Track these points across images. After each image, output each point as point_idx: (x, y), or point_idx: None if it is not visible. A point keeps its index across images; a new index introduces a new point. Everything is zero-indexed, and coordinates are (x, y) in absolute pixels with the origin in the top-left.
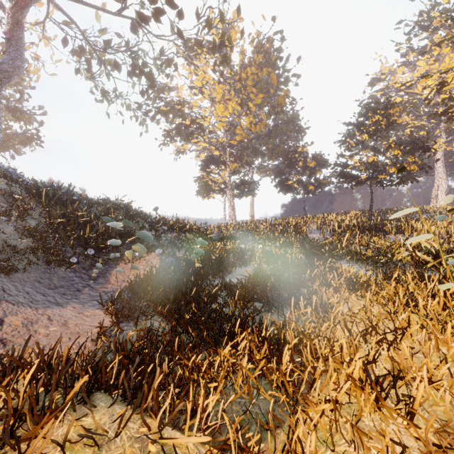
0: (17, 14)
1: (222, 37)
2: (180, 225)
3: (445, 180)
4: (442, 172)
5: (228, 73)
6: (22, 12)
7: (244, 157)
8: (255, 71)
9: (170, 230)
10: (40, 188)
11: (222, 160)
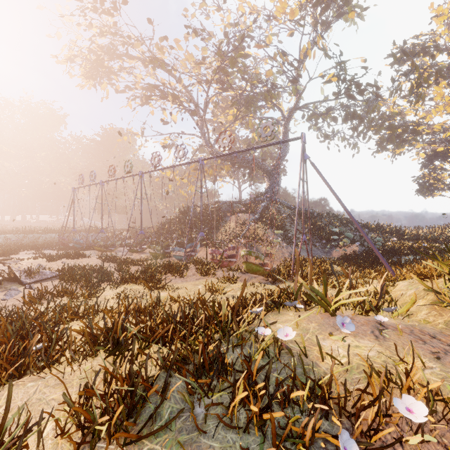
0: (286, 125)
1: (418, 80)
2: (380, 228)
3: None
4: None
5: None
6: (288, 123)
7: None
8: None
9: (372, 232)
10: (300, 211)
11: (449, 155)
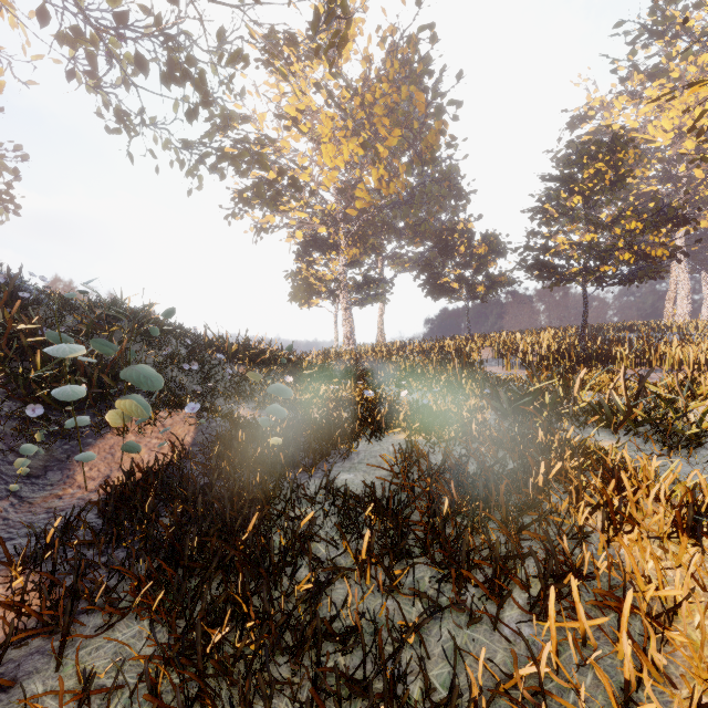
0: None
1: (331, 2)
2: (252, 352)
3: (688, 280)
4: (682, 266)
5: (341, 95)
6: None
7: (369, 239)
8: (388, 90)
9: (233, 362)
10: None
11: (332, 243)
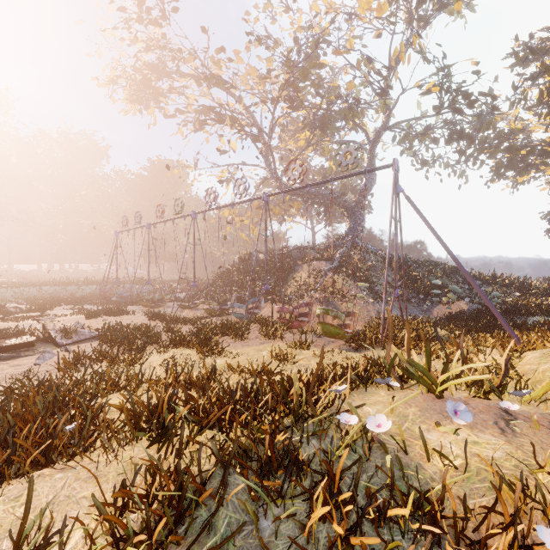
0: (372, 150)
1: None
2: (497, 280)
3: None
4: None
5: None
6: (375, 147)
7: None
8: None
9: (485, 284)
10: (390, 258)
11: None
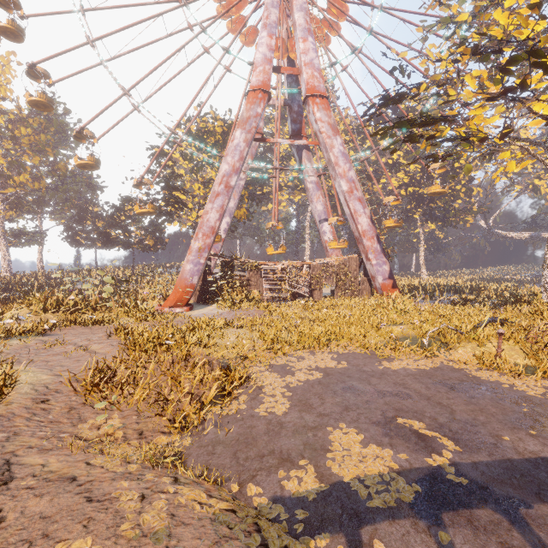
0: None
1: None
2: None
3: None
4: None
5: None
6: None
7: (25, 205)
8: (32, 133)
9: None
10: None
11: None
